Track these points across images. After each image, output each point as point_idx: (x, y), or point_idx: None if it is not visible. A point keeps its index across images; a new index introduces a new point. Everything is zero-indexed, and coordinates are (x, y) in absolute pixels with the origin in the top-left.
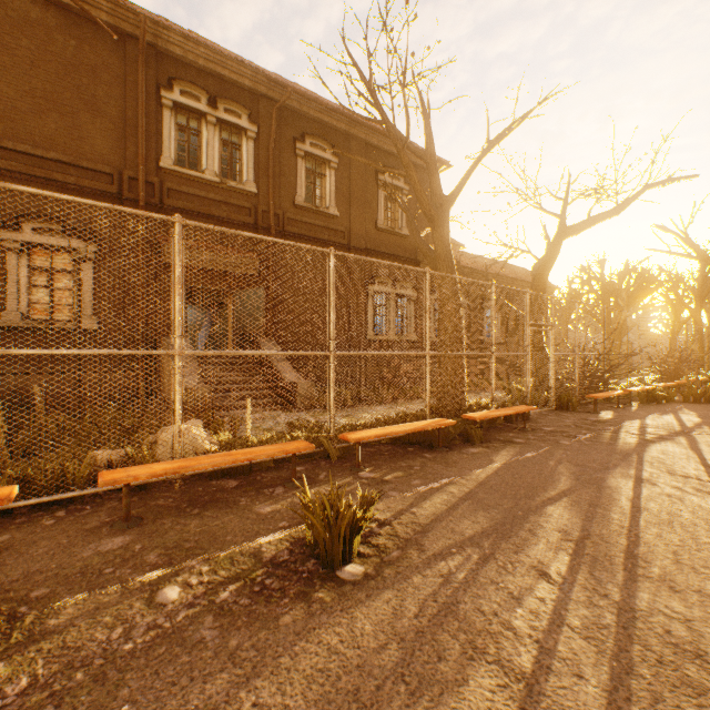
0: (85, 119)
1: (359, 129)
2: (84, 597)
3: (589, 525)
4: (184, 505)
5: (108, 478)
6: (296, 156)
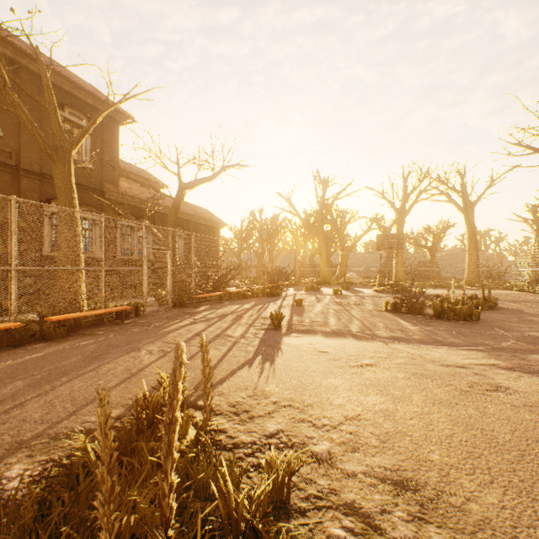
0: None
1: (31, 61)
2: None
3: (27, 389)
4: None
5: None
6: None
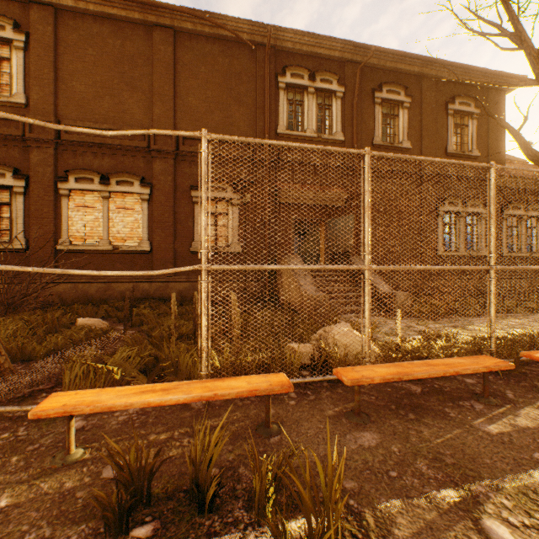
0: (234, 110)
1: (431, 67)
2: (400, 505)
3: None
4: (391, 406)
5: (349, 377)
6: (374, 104)
